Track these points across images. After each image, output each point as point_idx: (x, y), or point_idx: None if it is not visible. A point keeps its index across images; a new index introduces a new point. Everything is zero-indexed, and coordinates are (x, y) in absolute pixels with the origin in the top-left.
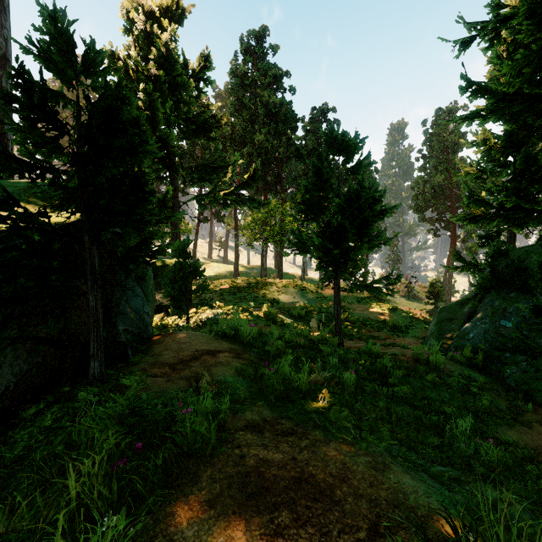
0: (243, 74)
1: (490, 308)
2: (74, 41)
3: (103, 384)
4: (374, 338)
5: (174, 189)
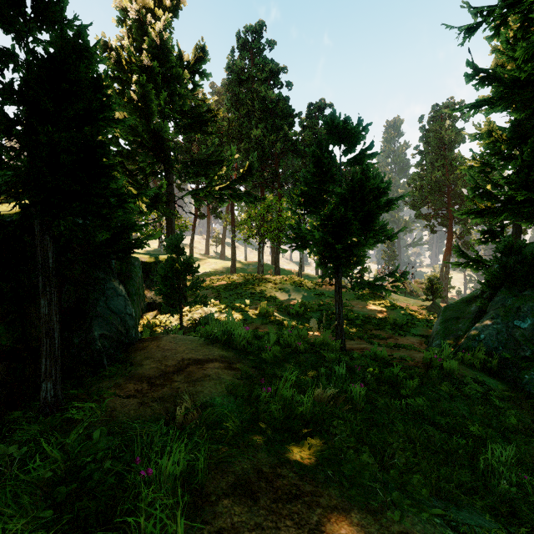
0: (240, 70)
1: (502, 307)
2: None
3: (58, 409)
4: (376, 337)
5: (169, 183)
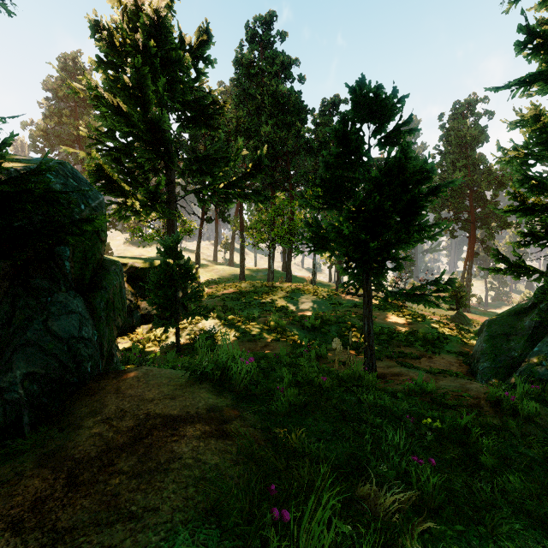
0: (249, 63)
1: None
2: None
3: None
4: (406, 356)
5: (170, 181)
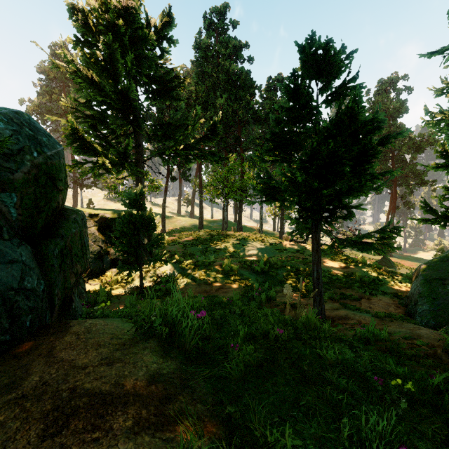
0: (206, 47)
1: None
2: None
3: None
4: (347, 297)
5: (138, 144)
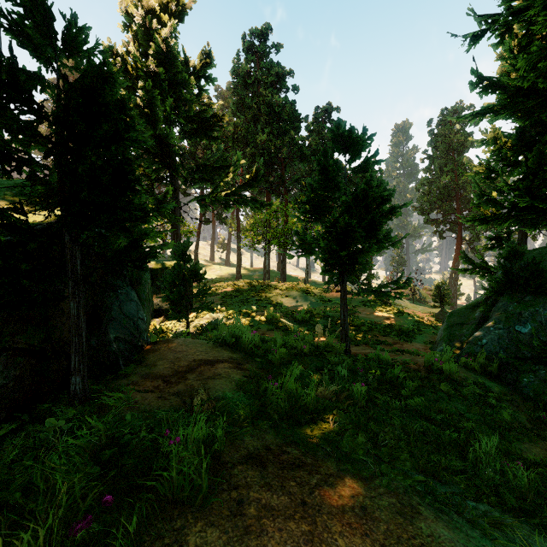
0: (245, 73)
1: (504, 313)
2: (52, 14)
3: (86, 401)
4: (381, 343)
5: (175, 189)
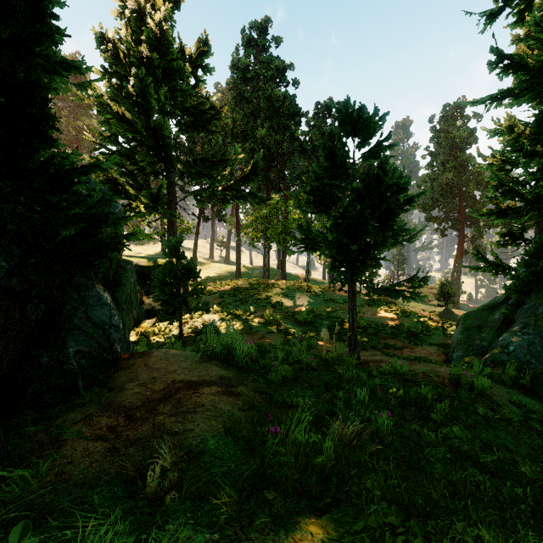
0: (245, 67)
1: (533, 316)
2: None
3: None
4: (390, 347)
5: (171, 184)
